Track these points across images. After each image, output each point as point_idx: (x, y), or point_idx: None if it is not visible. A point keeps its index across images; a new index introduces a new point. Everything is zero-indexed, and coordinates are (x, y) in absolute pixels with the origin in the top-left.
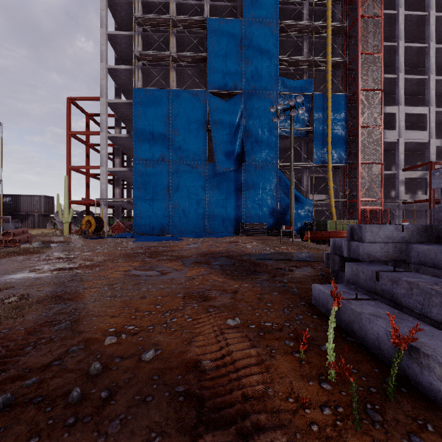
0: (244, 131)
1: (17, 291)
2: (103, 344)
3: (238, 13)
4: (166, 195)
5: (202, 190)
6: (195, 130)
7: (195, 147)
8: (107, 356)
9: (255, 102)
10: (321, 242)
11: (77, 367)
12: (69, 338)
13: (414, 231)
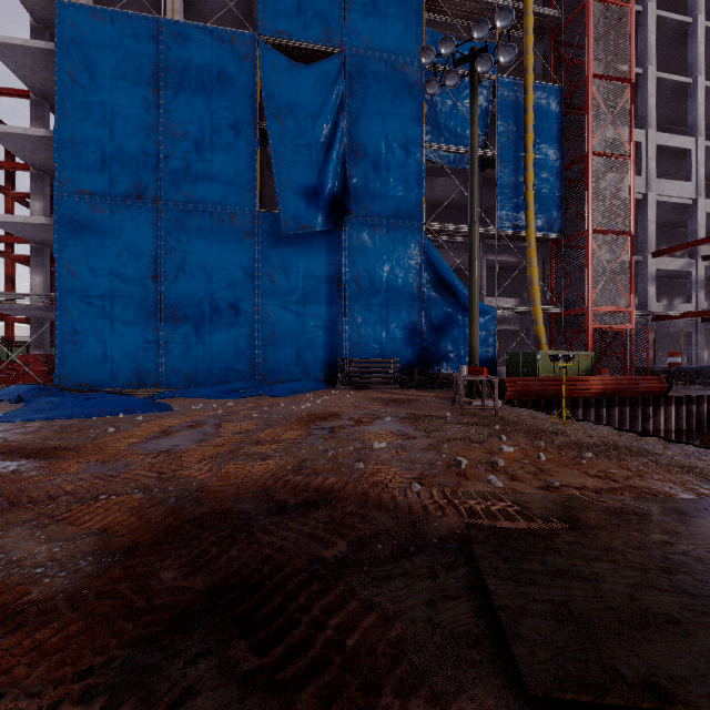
0: (348, 143)
1: None
2: None
3: None
4: (151, 288)
5: (246, 279)
6: (228, 128)
7: (226, 170)
8: None
9: (372, 78)
10: (543, 405)
11: None
12: None
13: None
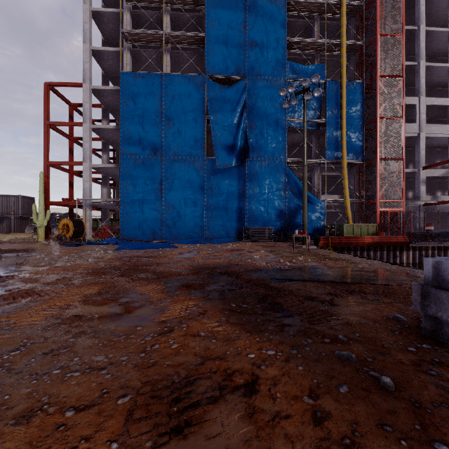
0: (248, 122)
1: None
2: None
3: None
4: (159, 195)
5: (200, 190)
6: (192, 120)
7: (191, 140)
8: None
9: (260, 89)
10: (339, 249)
11: None
12: None
13: None
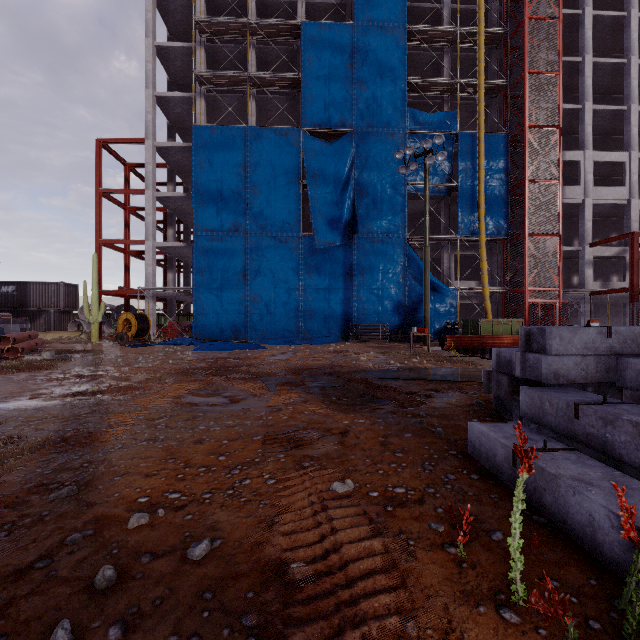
0: (356, 188)
1: (4, 430)
2: (126, 527)
3: (347, 14)
4: (242, 283)
5: (294, 275)
6: (284, 186)
7: (283, 211)
8: (129, 551)
9: (372, 145)
10: (470, 351)
11: (74, 572)
12: (71, 516)
13: (627, 337)
